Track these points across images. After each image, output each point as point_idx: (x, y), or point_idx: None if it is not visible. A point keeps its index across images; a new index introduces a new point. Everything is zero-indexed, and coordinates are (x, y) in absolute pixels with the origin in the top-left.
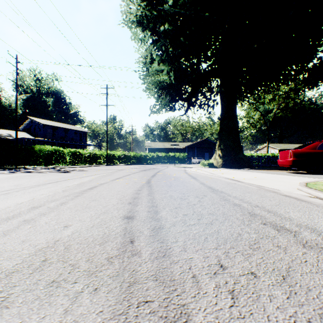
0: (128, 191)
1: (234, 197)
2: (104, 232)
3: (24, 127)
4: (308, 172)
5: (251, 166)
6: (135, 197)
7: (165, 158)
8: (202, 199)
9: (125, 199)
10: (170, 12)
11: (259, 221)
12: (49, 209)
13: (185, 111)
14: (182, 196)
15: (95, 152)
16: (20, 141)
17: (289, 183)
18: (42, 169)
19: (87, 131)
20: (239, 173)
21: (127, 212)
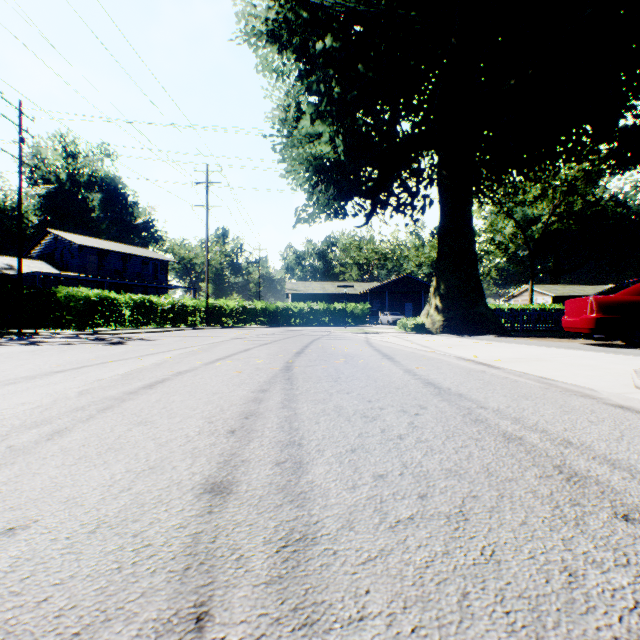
0: (236, 392)
1: (496, 411)
2: (118, 564)
3: (42, 251)
4: (630, 343)
5: (503, 331)
6: (248, 411)
7: (325, 313)
8: (418, 417)
9: (224, 419)
10: (336, 12)
11: (606, 506)
12: (6, 453)
13: (367, 219)
14: (367, 408)
15: (183, 302)
16: (32, 278)
17: (609, 371)
18: (68, 336)
19: (169, 260)
20: (485, 346)
21: (217, 467)
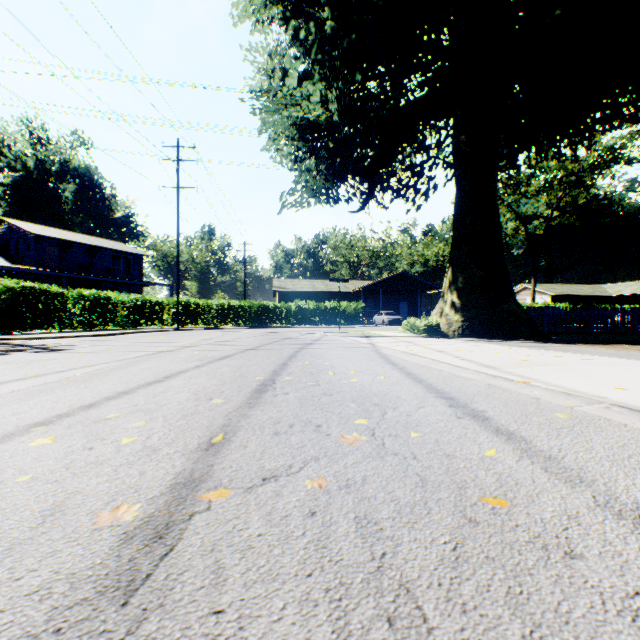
0: None
1: None
2: None
3: None
4: None
5: (540, 334)
6: None
7: (315, 312)
8: None
9: None
10: None
11: None
12: None
13: (364, 202)
14: None
15: (150, 299)
16: None
17: None
18: None
19: (143, 254)
20: (593, 365)
21: None
